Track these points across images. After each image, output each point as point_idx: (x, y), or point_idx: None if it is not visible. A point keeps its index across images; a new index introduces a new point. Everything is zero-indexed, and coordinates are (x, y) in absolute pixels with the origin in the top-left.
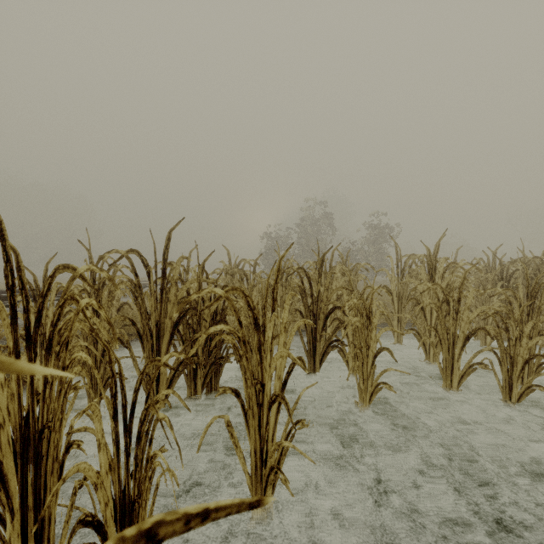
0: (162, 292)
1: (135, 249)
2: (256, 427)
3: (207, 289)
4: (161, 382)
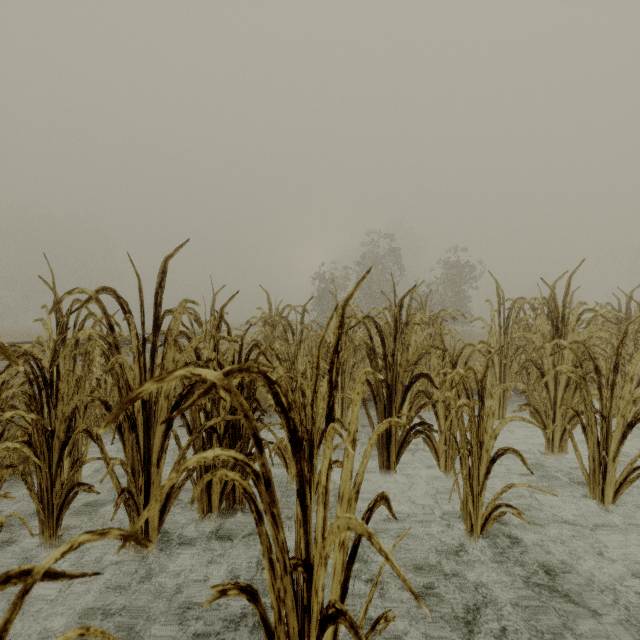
0: (153, 356)
1: (109, 288)
2: None
3: (181, 370)
4: (151, 497)
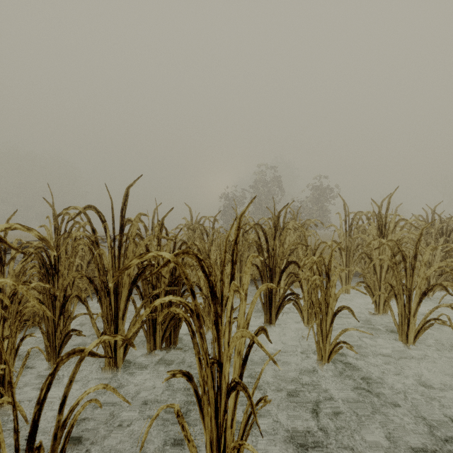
0: (120, 249)
1: (92, 206)
2: (212, 414)
3: (152, 252)
4: None
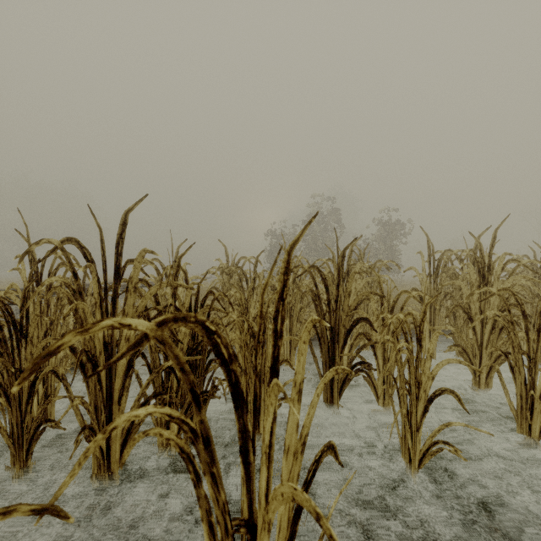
0: (115, 302)
1: (73, 239)
2: None
3: (108, 320)
4: (113, 433)
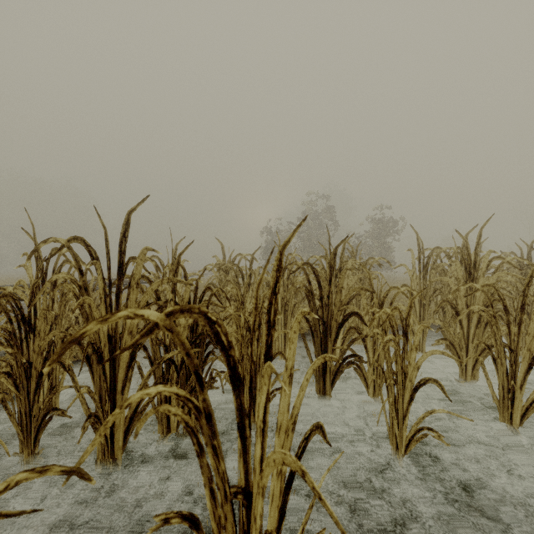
0: (118, 298)
1: (79, 237)
2: None
3: (124, 311)
4: (116, 421)
